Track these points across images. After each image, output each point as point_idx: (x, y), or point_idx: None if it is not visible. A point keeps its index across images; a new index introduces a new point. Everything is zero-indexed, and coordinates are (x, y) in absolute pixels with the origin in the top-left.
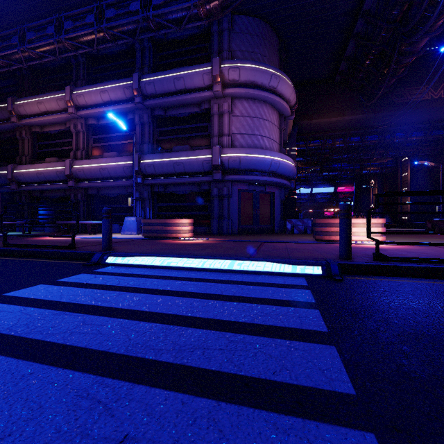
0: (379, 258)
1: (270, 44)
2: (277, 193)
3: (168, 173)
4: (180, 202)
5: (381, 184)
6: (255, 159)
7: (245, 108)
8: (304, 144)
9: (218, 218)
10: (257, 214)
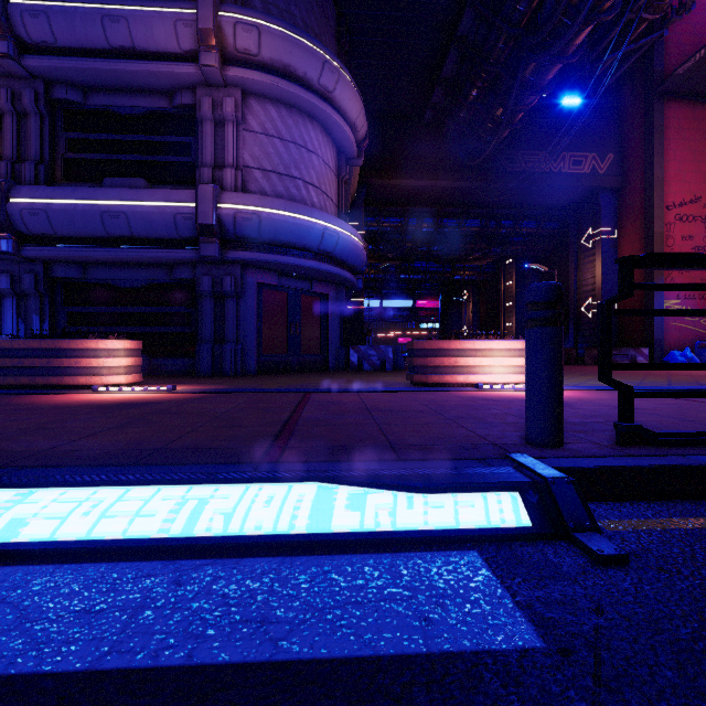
0: (631, 438)
1: (322, 11)
2: (334, 297)
3: (90, 236)
4: (123, 306)
5: (477, 298)
6: (292, 221)
7: (271, 119)
8: (376, 222)
9: (214, 342)
10: (297, 335)
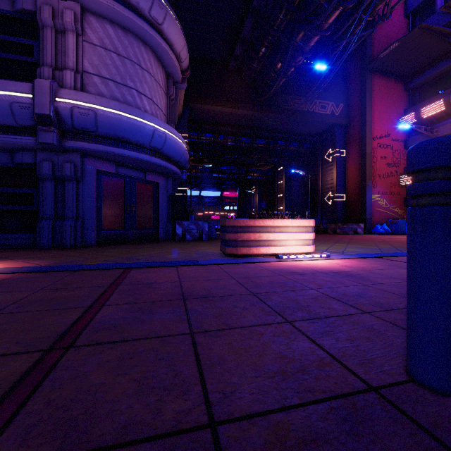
0: None
1: None
2: (164, 185)
3: None
4: None
5: (261, 191)
6: (126, 120)
7: (109, 36)
8: (196, 135)
9: (55, 218)
10: (133, 213)
